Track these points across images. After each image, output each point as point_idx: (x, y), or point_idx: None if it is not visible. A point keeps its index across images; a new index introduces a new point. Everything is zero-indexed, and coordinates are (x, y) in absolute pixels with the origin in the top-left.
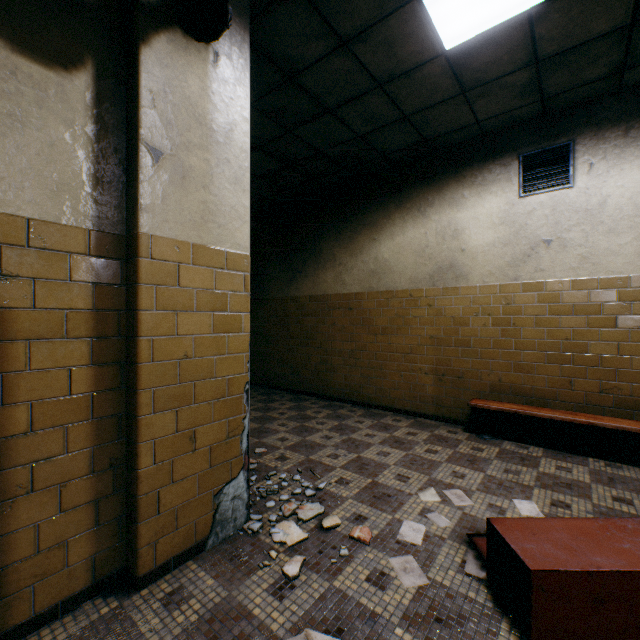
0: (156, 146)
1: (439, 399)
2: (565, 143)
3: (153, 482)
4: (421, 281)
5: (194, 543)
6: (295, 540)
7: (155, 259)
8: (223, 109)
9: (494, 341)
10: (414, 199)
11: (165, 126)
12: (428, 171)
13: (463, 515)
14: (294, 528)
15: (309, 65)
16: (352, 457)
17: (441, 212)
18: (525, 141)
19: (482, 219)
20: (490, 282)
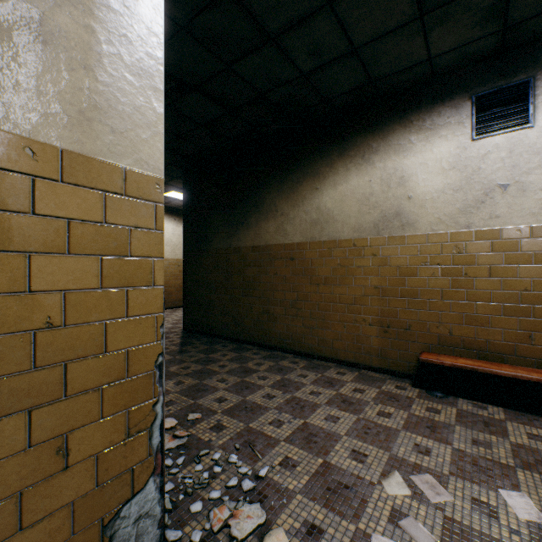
0: None
1: (384, 351)
2: (524, 80)
3: None
4: (365, 230)
5: None
6: None
7: None
8: None
9: (444, 292)
10: (358, 147)
11: None
12: (372, 117)
13: (446, 521)
14: None
15: None
16: (297, 424)
17: (386, 159)
18: (478, 80)
19: (431, 164)
20: (439, 230)
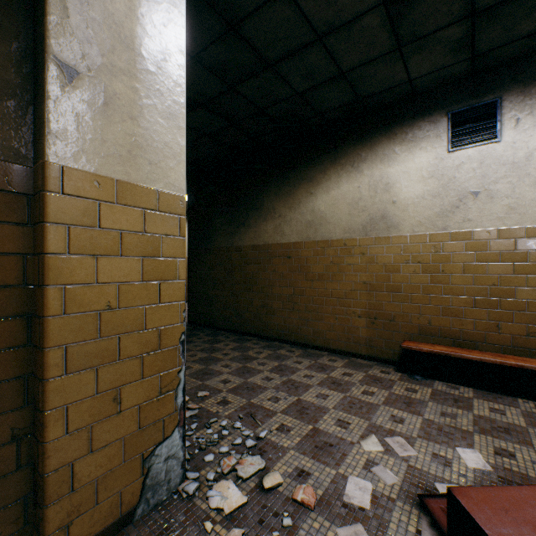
0: (69, 63)
1: (371, 340)
2: (492, 100)
3: (65, 455)
4: (355, 231)
5: (119, 516)
6: (233, 506)
7: (68, 194)
8: (155, 35)
9: (424, 287)
10: (348, 155)
11: (81, 42)
12: (361, 129)
13: (409, 468)
14: (233, 490)
15: (250, 13)
16: (292, 400)
17: (373, 167)
18: (453, 99)
19: (412, 173)
20: (420, 232)
